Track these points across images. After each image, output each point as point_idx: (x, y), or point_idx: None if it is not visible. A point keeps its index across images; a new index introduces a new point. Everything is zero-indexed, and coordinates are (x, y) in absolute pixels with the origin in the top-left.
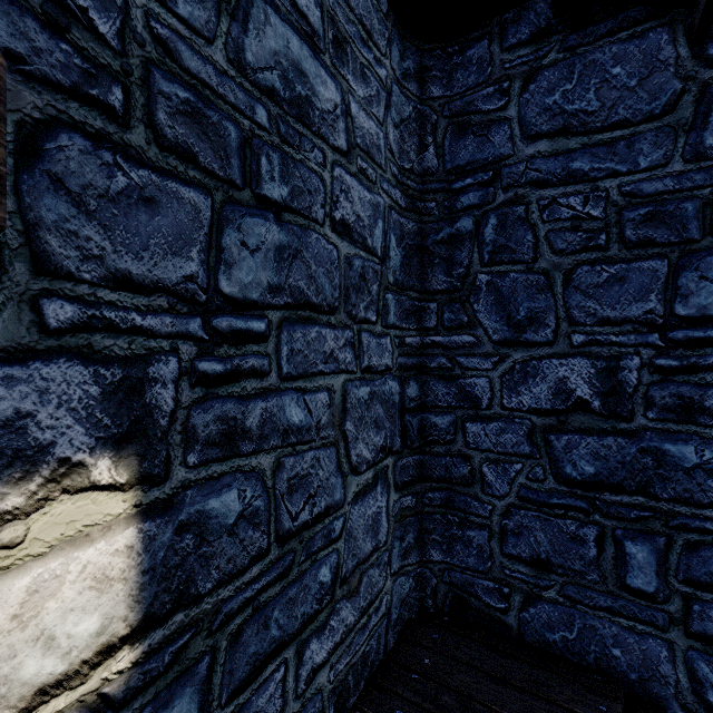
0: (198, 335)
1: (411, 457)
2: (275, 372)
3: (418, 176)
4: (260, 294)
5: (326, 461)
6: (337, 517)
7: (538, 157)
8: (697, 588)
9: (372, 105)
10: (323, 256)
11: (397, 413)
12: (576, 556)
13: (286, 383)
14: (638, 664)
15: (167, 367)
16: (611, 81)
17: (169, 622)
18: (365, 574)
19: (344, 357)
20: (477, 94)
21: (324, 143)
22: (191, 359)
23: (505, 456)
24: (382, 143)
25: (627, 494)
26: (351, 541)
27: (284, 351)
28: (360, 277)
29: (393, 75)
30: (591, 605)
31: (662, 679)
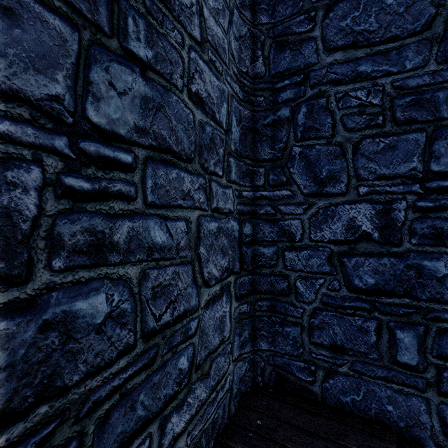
0: (65, 153)
1: (247, 276)
2: (141, 199)
3: (251, 78)
4: (127, 131)
5: (184, 275)
6: (192, 318)
7: (335, 64)
8: (446, 361)
9: (219, 16)
10: (182, 116)
11: (237, 245)
12: (362, 342)
13: (151, 210)
14: (405, 416)
15: (29, 174)
16: (386, 9)
17: (32, 415)
18: (214, 361)
19: (198, 197)
20: (292, 21)
21: (183, 28)
22: (56, 172)
23: (312, 274)
24: (226, 47)
25: (397, 297)
26: (204, 337)
27: (149, 183)
28: (210, 140)
29: (234, 1)
30: (372, 376)
31: (421, 425)
